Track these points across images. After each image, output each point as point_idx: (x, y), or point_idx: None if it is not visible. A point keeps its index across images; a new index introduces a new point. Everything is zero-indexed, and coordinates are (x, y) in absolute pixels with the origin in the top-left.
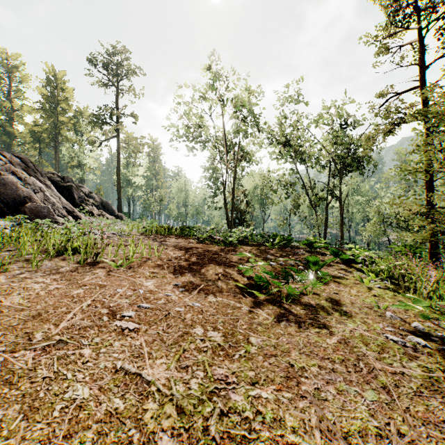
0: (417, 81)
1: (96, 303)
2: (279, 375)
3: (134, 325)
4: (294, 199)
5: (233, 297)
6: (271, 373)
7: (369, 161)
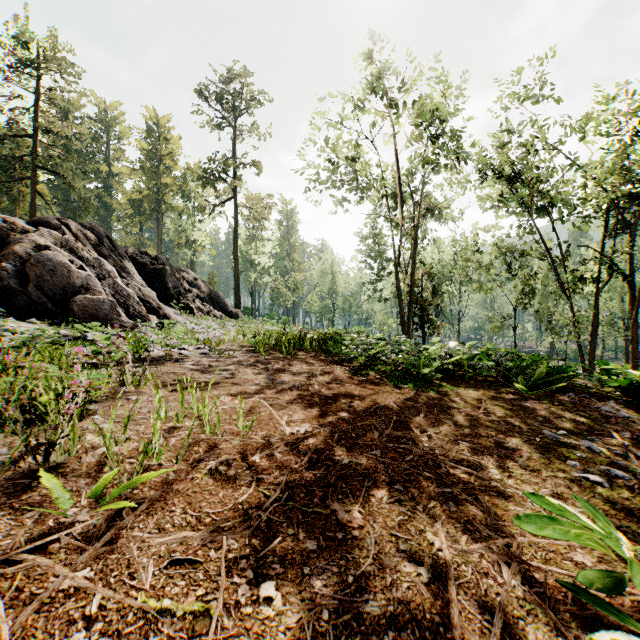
0: None
1: None
2: None
3: None
4: (524, 281)
5: None
6: None
7: None
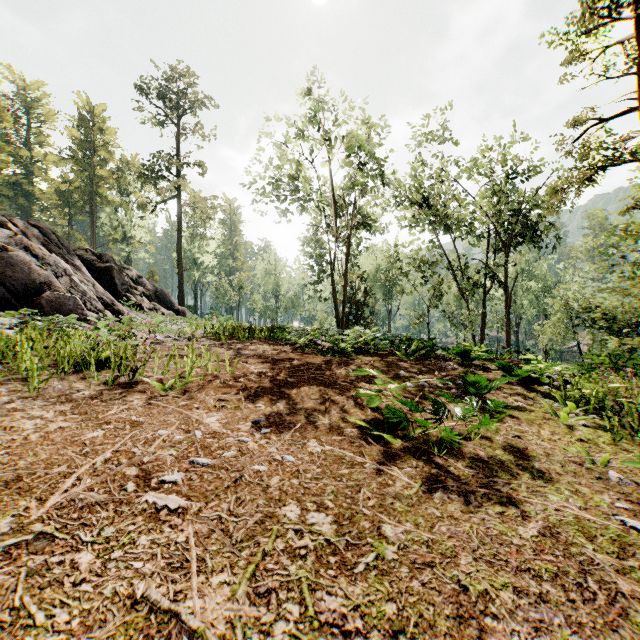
0: (635, 98)
1: (120, 456)
2: (444, 613)
3: (178, 502)
4: (435, 285)
5: (349, 445)
6: (428, 607)
7: (550, 228)
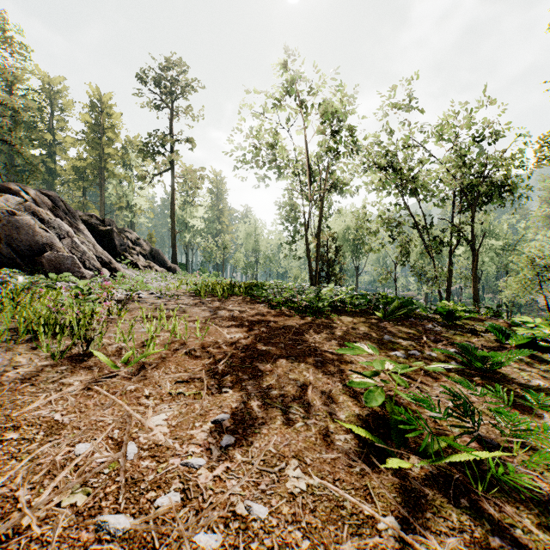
0: None
1: None
2: None
3: None
4: (402, 244)
5: (347, 471)
6: None
7: (517, 188)
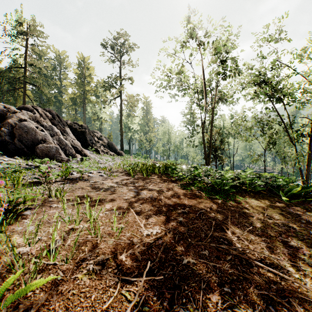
0: None
1: None
2: None
3: None
4: (269, 136)
5: None
6: None
7: None
